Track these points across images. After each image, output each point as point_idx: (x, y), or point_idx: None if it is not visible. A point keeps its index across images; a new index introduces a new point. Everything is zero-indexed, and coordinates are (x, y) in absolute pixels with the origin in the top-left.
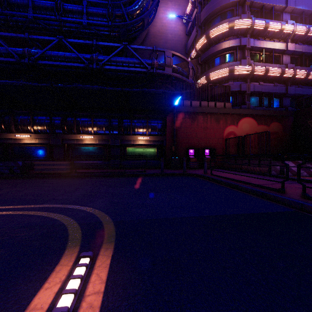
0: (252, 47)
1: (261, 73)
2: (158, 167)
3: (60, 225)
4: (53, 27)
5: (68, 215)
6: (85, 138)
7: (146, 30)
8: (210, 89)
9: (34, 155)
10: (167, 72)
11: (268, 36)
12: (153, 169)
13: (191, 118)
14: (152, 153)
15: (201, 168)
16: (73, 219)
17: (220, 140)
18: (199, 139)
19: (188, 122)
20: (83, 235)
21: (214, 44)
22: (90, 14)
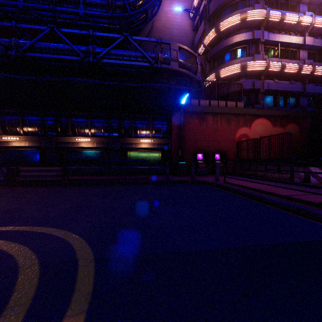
0: (267, 40)
1: (276, 69)
2: (163, 174)
3: (10, 268)
4: (47, 18)
5: (31, 247)
6: (81, 140)
7: (150, 25)
8: (220, 87)
9: (24, 160)
10: (173, 67)
11: (284, 29)
12: (158, 176)
13: (199, 119)
14: (156, 157)
15: (211, 175)
16: (36, 255)
17: (231, 143)
18: (208, 142)
19: (196, 123)
20: (36, 293)
21: (224, 38)
22: (87, 4)
